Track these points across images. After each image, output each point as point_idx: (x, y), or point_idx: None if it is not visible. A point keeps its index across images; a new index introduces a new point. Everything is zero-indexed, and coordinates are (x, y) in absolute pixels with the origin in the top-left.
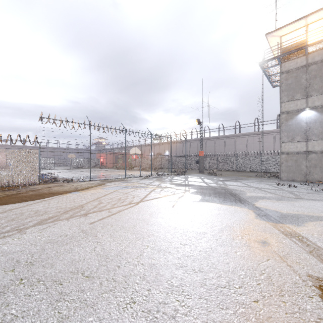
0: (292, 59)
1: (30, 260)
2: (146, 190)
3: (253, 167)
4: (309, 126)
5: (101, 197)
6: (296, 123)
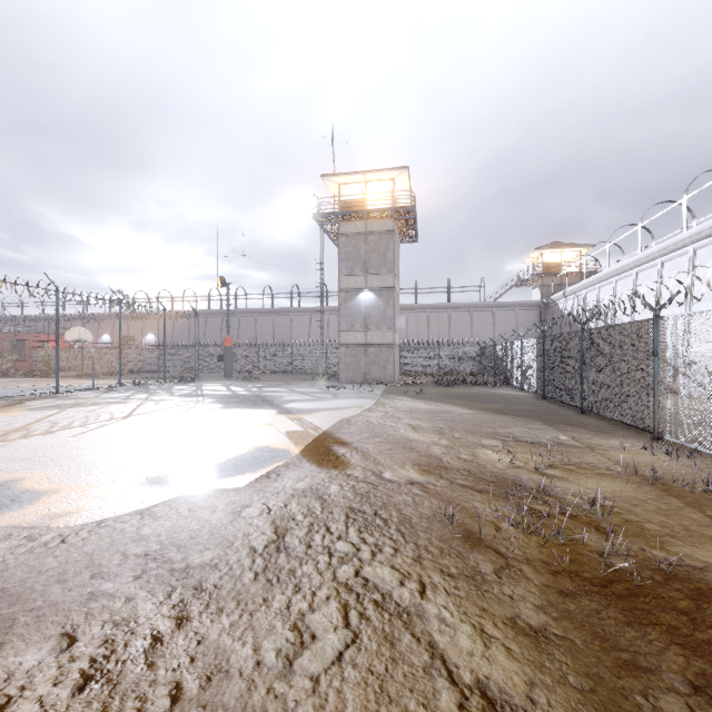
0: (352, 220)
1: (37, 456)
2: (128, 405)
3: (316, 367)
4: (368, 312)
5: (44, 418)
6: (356, 307)
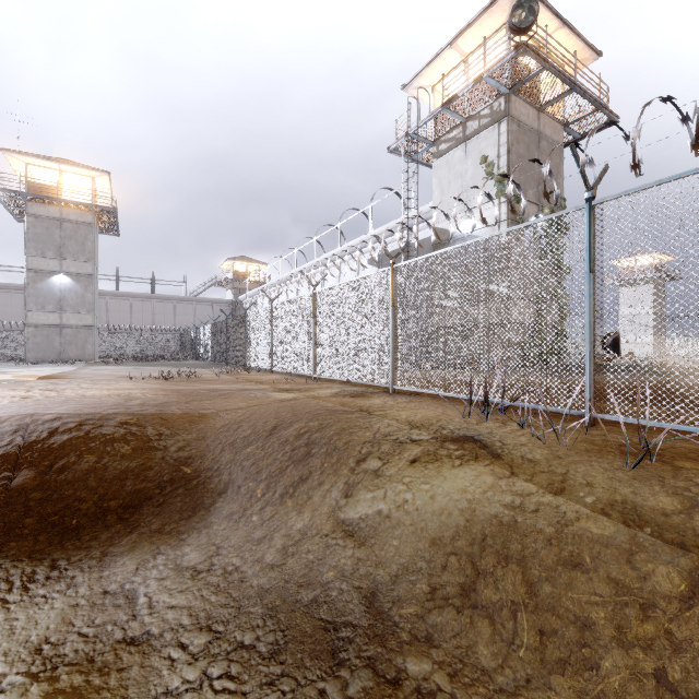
0: (43, 203)
1: None
2: None
3: None
4: (64, 295)
5: None
6: (48, 288)
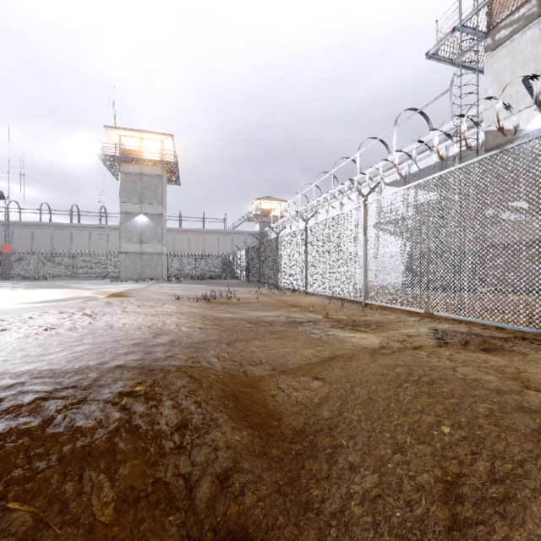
0: (130, 163)
1: None
2: None
3: (97, 272)
4: (143, 230)
5: None
6: (133, 226)
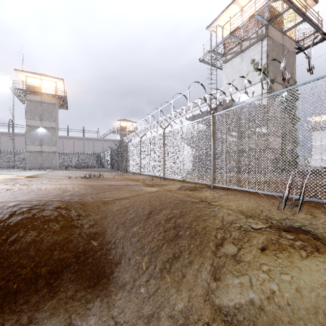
0: (33, 94)
1: None
2: None
3: (6, 164)
4: (43, 137)
5: None
6: (36, 134)
